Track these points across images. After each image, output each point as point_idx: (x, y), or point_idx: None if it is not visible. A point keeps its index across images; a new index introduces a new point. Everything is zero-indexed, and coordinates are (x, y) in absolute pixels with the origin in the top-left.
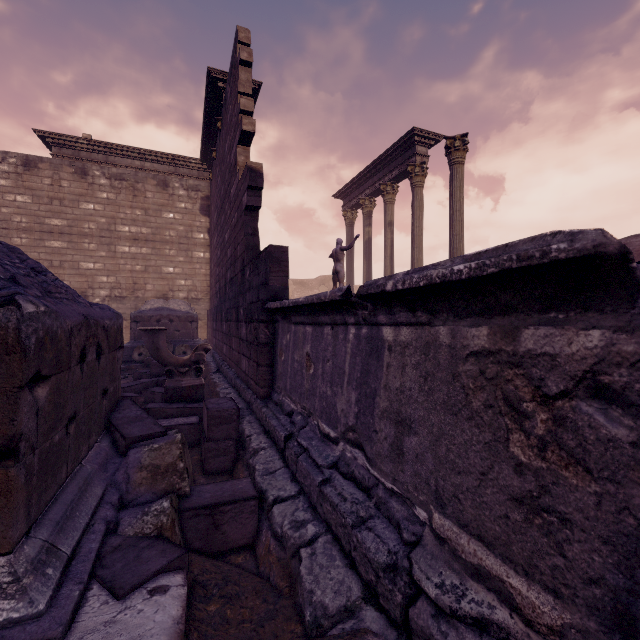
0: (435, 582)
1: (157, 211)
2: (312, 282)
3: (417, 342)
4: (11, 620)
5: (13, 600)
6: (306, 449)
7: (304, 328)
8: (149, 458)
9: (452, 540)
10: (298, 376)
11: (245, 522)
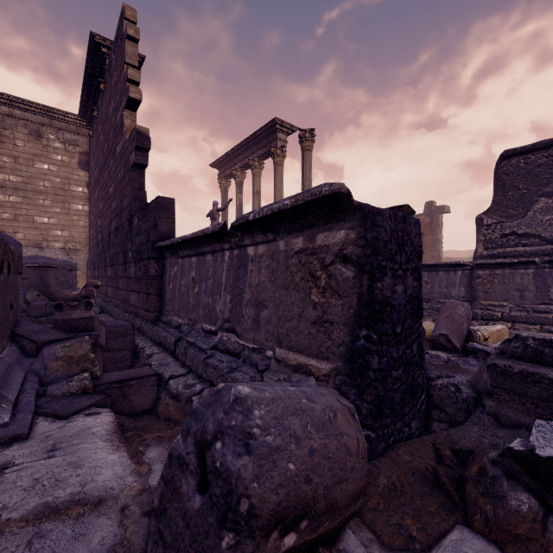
0: (275, 380)
1: (29, 160)
2: None
3: (268, 253)
4: None
5: None
6: (193, 343)
7: (190, 259)
8: (63, 352)
9: (285, 358)
10: (185, 297)
11: (147, 393)
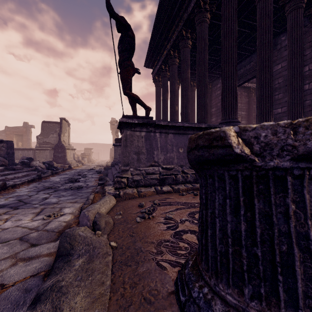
0: None
1: None
2: None
3: None
4: None
5: None
6: None
7: None
8: None
9: None
10: None
11: None
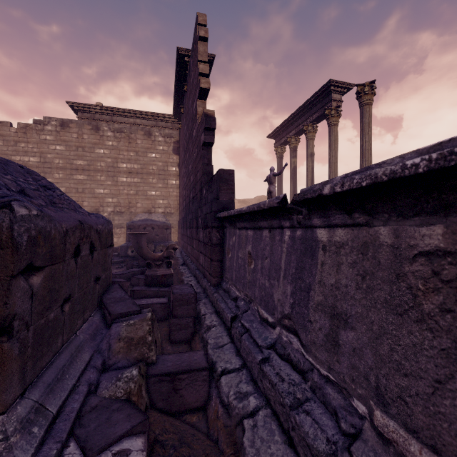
0: None
1: (144, 152)
2: (251, 201)
3: (353, 242)
4: None
5: (0, 456)
6: (248, 330)
7: (246, 232)
8: (126, 331)
9: (399, 443)
10: (241, 270)
11: (198, 388)
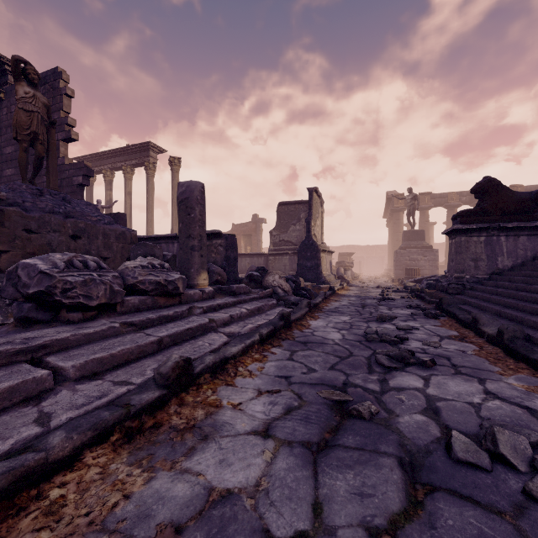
0: None
1: None
2: None
3: None
4: None
5: None
6: None
7: None
8: None
9: None
10: None
11: None
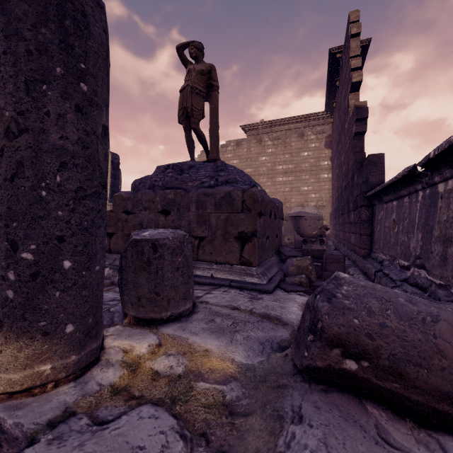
0: None
1: (297, 153)
2: None
3: None
4: (257, 283)
5: (257, 279)
6: (387, 274)
7: (391, 203)
8: (296, 262)
9: None
10: (387, 236)
11: None
